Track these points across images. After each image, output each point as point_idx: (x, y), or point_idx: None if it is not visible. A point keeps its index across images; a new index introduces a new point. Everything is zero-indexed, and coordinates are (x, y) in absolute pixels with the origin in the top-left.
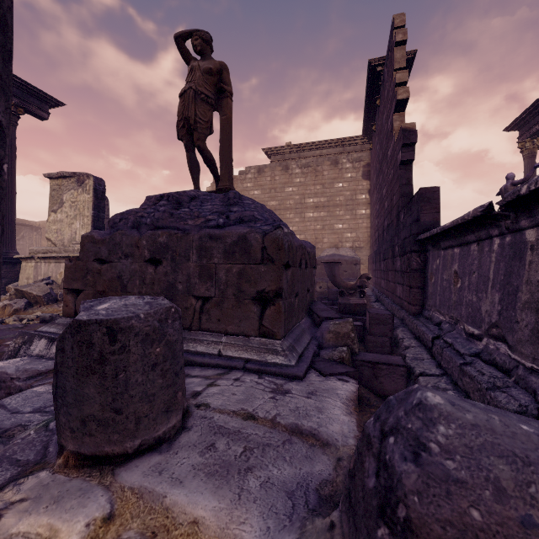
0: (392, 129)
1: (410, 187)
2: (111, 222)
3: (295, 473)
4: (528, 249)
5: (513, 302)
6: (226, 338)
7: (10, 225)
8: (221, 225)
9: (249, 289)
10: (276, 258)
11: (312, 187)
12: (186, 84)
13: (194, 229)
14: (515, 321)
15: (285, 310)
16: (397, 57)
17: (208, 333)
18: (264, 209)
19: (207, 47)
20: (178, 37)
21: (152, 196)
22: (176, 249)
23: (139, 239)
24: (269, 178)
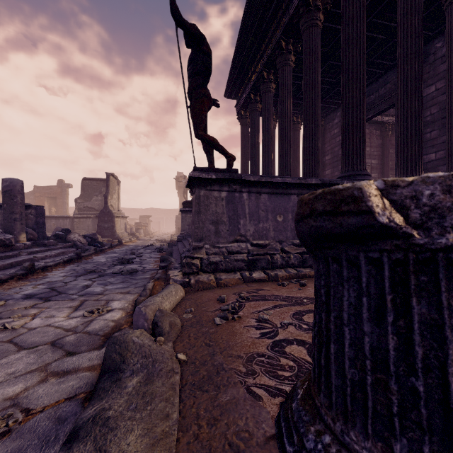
0: None
1: None
2: None
3: None
4: None
5: None
6: None
7: None
8: None
9: None
10: None
11: None
12: None
13: None
14: None
15: None
16: None
17: None
18: None
19: None
20: None
21: None
22: None
23: None
24: None
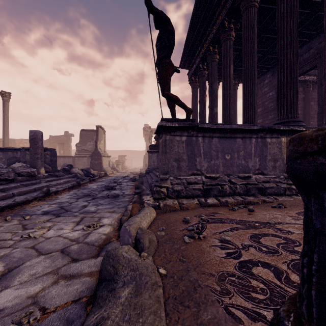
0: None
1: None
2: None
3: None
4: (27, 154)
5: None
6: None
7: None
8: None
9: None
10: None
11: None
12: None
13: None
14: None
15: None
16: None
17: None
18: None
19: None
20: None
21: None
22: None
23: None
24: None
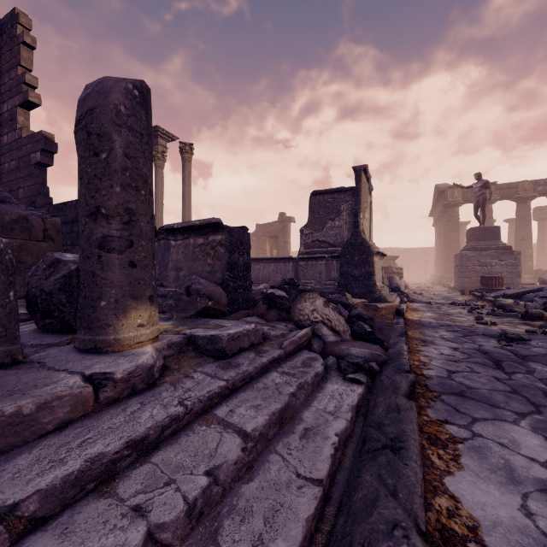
0: (13, 119)
1: (47, 188)
2: None
3: None
4: (172, 248)
5: (166, 269)
6: None
7: None
8: None
9: (31, 260)
10: (57, 239)
11: None
12: None
13: None
14: (168, 276)
15: None
16: (25, 56)
17: None
18: None
19: None
20: None
21: None
22: None
23: None
24: None
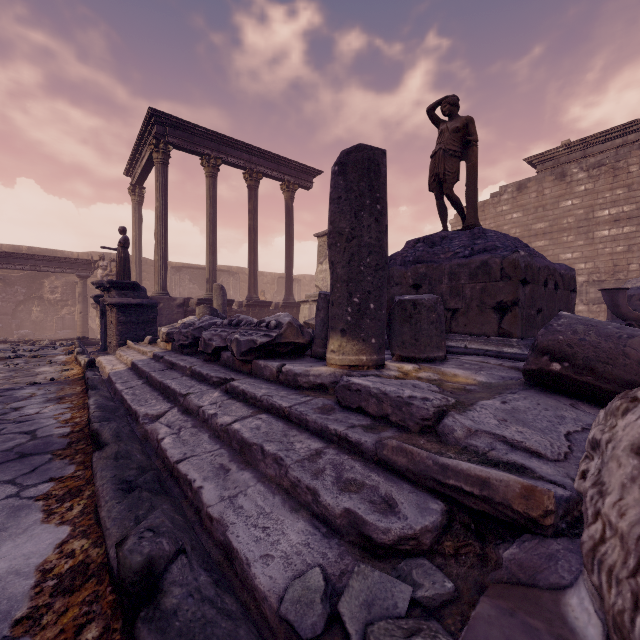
0: None
1: None
2: None
3: (507, 375)
4: None
5: None
6: (470, 338)
7: (290, 277)
8: (466, 255)
9: (490, 301)
10: (513, 276)
11: (608, 193)
12: (436, 146)
13: (446, 261)
14: None
15: (523, 317)
16: None
17: (456, 335)
18: (507, 238)
19: (454, 109)
20: (429, 110)
21: (411, 241)
22: (432, 276)
23: (405, 272)
24: (535, 193)
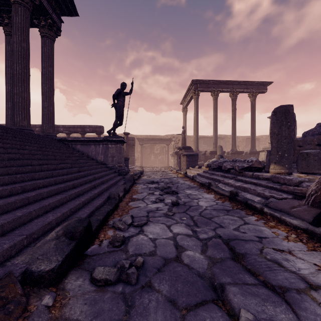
0: None
1: None
2: (302, 134)
3: None
4: None
5: None
6: None
7: (253, 139)
8: None
9: None
10: None
11: None
12: None
13: None
14: None
15: None
16: None
17: None
18: None
19: None
20: None
21: (319, 123)
22: None
23: (313, 139)
24: None
